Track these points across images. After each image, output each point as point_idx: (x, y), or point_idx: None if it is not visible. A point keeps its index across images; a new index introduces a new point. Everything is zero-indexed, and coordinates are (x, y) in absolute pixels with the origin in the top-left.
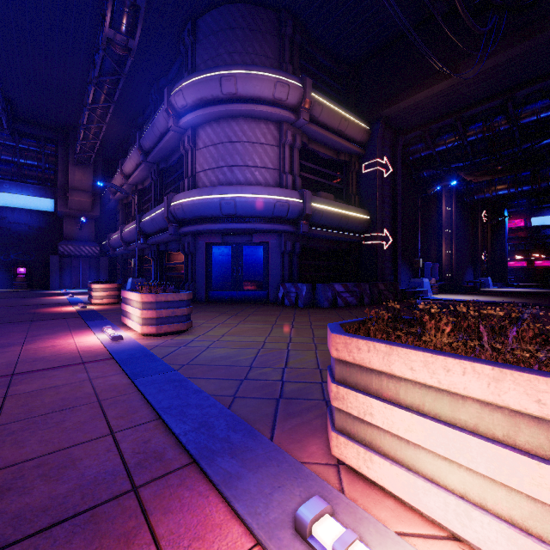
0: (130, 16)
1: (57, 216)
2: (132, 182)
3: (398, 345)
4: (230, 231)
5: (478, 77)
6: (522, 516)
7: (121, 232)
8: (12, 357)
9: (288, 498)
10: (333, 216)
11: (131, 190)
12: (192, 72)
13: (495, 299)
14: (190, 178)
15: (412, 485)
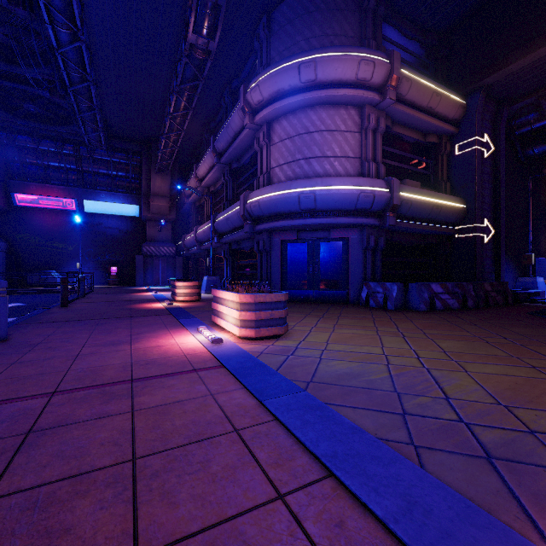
0: (211, 18)
1: (141, 220)
2: (205, 185)
3: None
4: (307, 227)
5: None
6: None
7: (195, 232)
8: (125, 357)
9: None
10: (423, 206)
11: (204, 192)
12: (267, 66)
13: None
14: (265, 174)
15: None
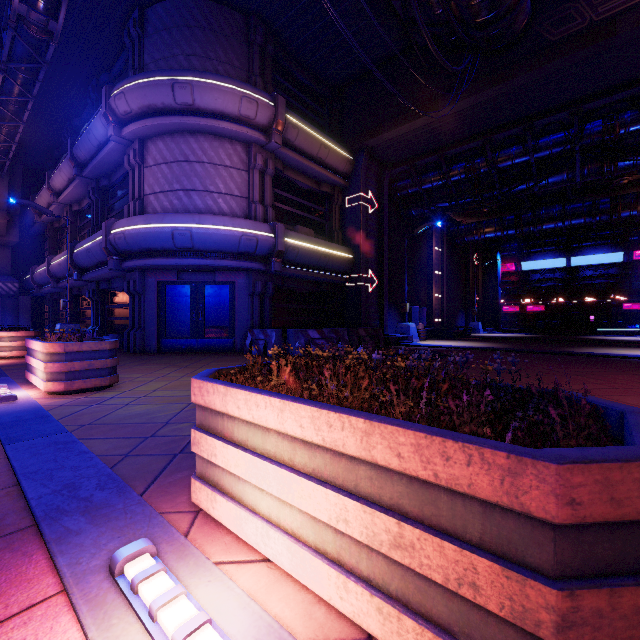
0: None
1: None
2: (65, 201)
3: (231, 386)
4: (187, 268)
5: (456, 116)
6: (297, 527)
7: (48, 264)
8: None
9: (122, 545)
10: (311, 254)
11: (64, 211)
12: (139, 72)
13: (476, 344)
14: (136, 201)
15: (238, 517)
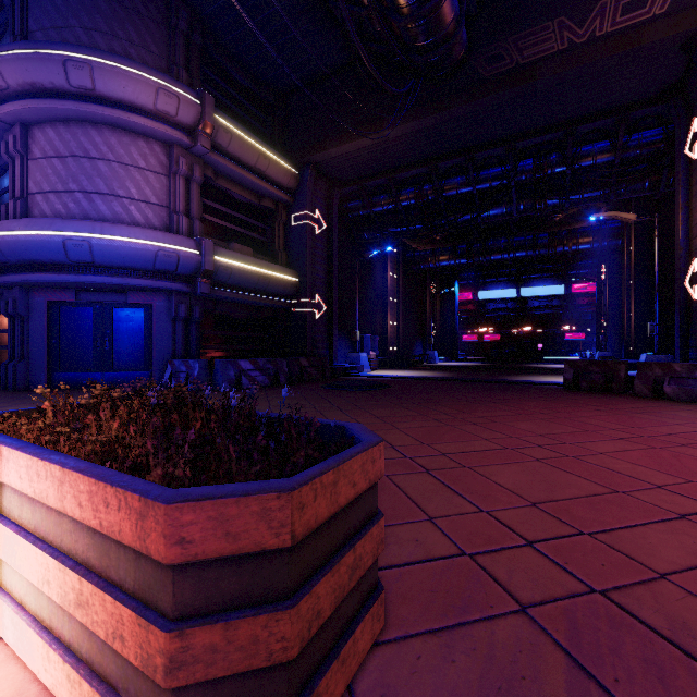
0: None
1: None
2: None
3: None
4: (88, 286)
5: (402, 140)
6: (24, 594)
7: None
8: None
9: None
10: (248, 276)
11: None
12: (21, 39)
13: (425, 374)
14: (17, 200)
15: None
